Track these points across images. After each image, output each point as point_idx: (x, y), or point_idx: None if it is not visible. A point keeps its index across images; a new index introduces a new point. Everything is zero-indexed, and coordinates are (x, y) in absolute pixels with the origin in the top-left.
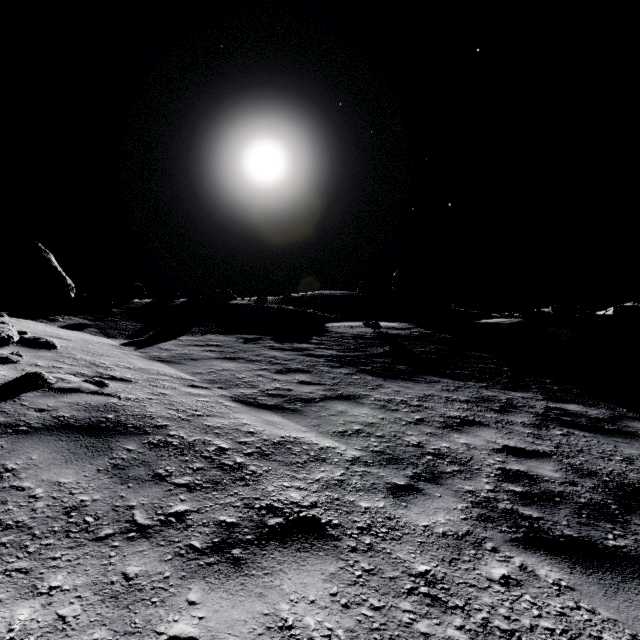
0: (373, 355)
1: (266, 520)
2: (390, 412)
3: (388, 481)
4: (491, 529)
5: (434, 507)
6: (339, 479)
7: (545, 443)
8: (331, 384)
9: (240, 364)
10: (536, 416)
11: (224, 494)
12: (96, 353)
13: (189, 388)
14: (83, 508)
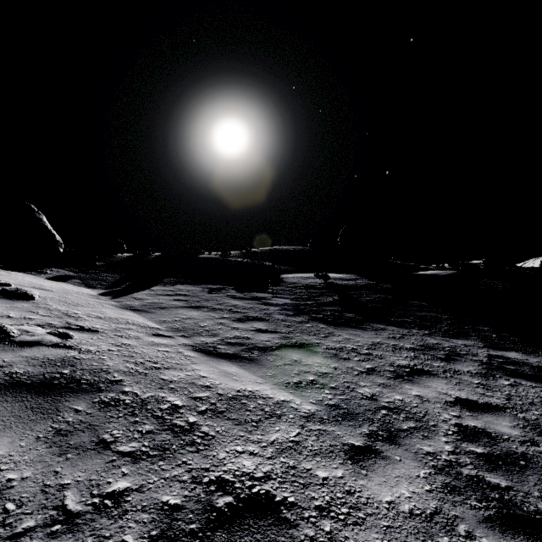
0: (324, 304)
1: (214, 500)
2: (342, 361)
3: (345, 442)
4: (460, 504)
5: (396, 475)
6: (294, 440)
7: (496, 395)
8: (286, 332)
9: (203, 312)
10: (481, 365)
11: (171, 464)
12: (72, 303)
13: (153, 337)
14: (7, 491)
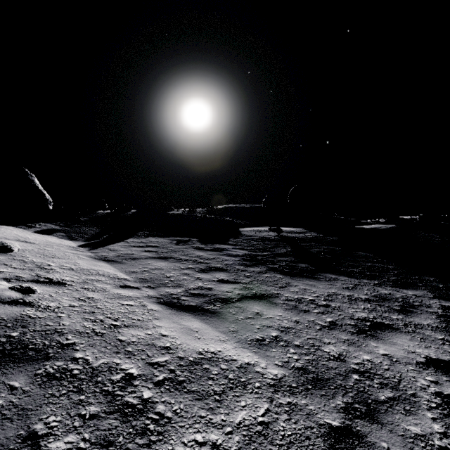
0: (278, 254)
1: None
2: (302, 314)
3: (320, 421)
4: None
5: None
6: (263, 422)
7: None
8: (246, 282)
9: (170, 263)
10: (438, 317)
11: None
12: (49, 255)
13: (119, 289)
14: None
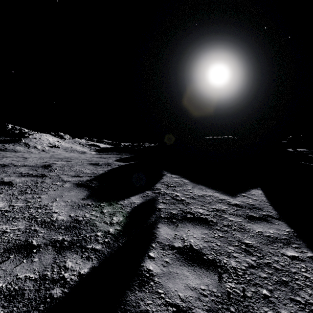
0: None
1: None
2: None
3: None
4: None
5: None
6: None
7: None
8: None
9: None
10: None
11: None
12: None
13: None
14: None
